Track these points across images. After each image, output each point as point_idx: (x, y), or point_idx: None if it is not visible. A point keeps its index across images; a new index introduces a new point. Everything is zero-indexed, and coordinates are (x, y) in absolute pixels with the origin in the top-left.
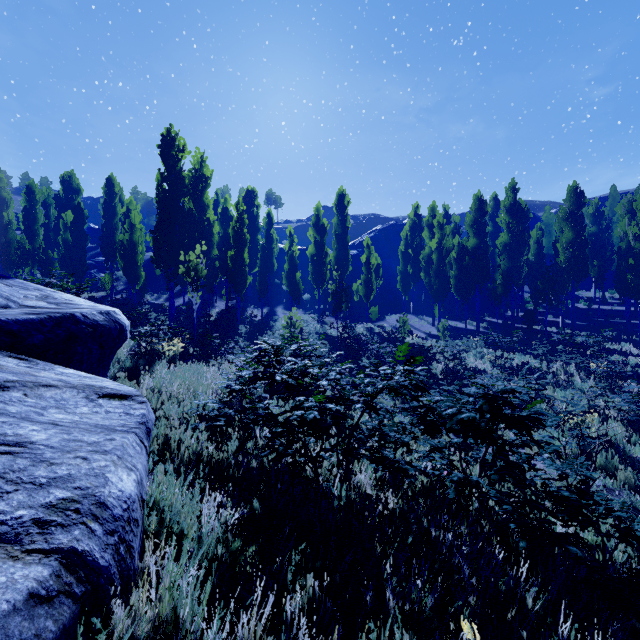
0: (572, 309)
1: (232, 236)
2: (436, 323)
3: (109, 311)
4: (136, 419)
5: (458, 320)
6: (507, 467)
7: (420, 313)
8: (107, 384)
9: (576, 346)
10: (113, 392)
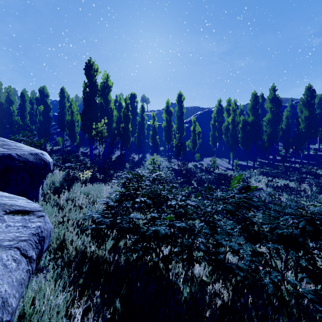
0: (308, 154)
1: (122, 116)
2: (231, 162)
3: (37, 153)
4: (31, 231)
5: (242, 160)
6: (321, 275)
7: (222, 157)
8: (19, 202)
9: (317, 175)
10: (19, 209)
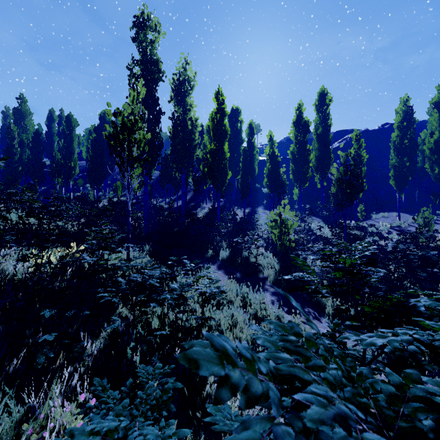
0: None
1: (211, 129)
2: None
3: None
4: None
5: None
6: None
7: (413, 211)
8: None
9: None
10: None
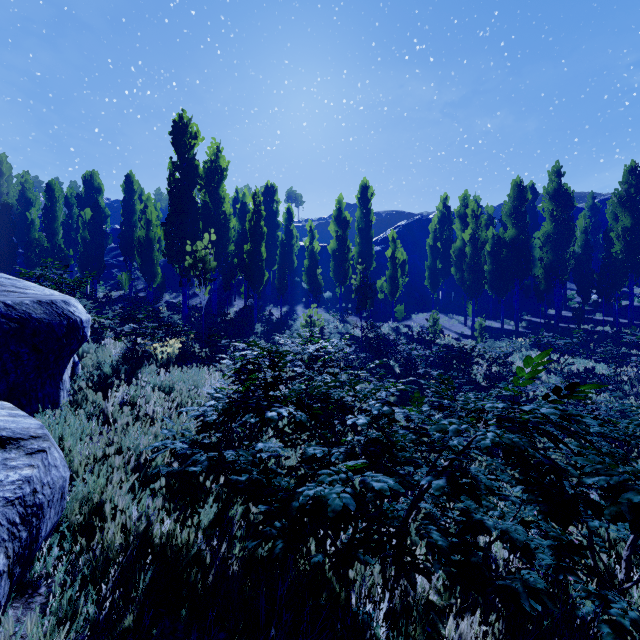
0: (630, 306)
1: (248, 229)
2: (468, 322)
3: (55, 300)
4: (3, 492)
5: (492, 319)
6: None
7: (449, 312)
8: None
9: None
10: None
